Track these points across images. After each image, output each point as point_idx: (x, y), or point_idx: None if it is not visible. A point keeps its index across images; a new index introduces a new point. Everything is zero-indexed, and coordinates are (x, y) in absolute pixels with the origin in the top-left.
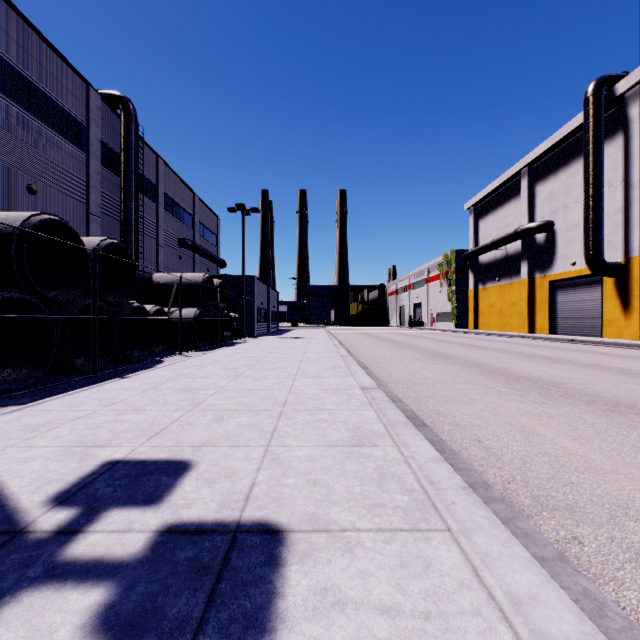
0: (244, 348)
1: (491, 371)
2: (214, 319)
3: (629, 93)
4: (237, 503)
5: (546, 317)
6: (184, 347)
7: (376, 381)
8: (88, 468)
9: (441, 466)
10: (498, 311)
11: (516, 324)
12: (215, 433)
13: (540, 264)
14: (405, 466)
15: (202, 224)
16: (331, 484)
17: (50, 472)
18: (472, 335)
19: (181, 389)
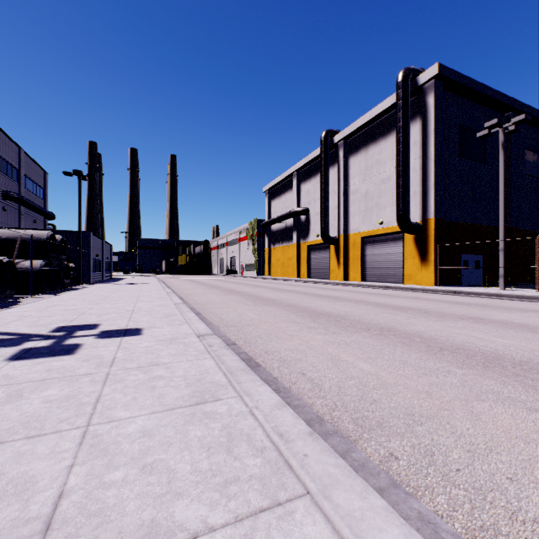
0: (89, 291)
1: (252, 297)
2: (55, 269)
3: (339, 143)
4: (124, 327)
5: (306, 268)
6: (30, 292)
7: (186, 303)
8: (53, 328)
9: (195, 317)
10: (282, 263)
11: (291, 272)
12: (103, 319)
13: (303, 234)
14: (183, 318)
15: (28, 177)
16: (156, 322)
17: (37, 329)
18: (265, 280)
19: (64, 310)
